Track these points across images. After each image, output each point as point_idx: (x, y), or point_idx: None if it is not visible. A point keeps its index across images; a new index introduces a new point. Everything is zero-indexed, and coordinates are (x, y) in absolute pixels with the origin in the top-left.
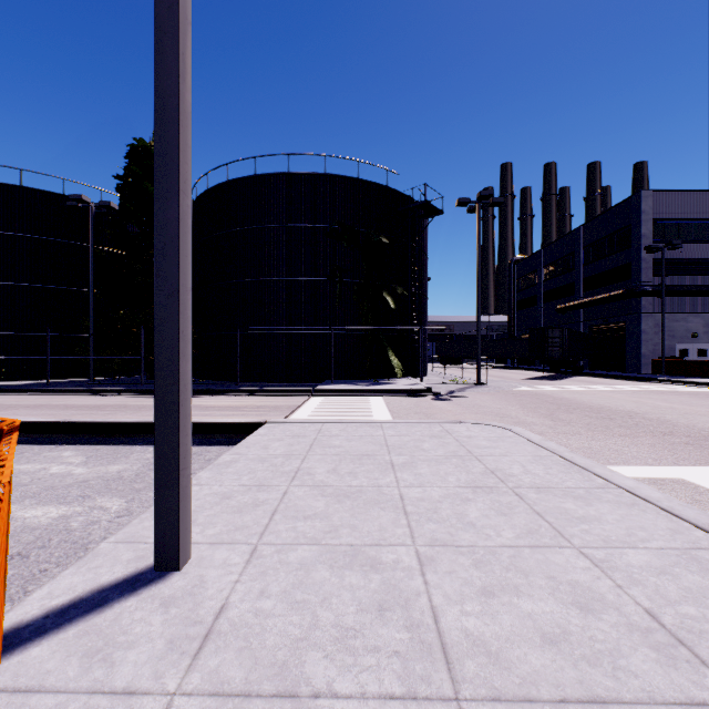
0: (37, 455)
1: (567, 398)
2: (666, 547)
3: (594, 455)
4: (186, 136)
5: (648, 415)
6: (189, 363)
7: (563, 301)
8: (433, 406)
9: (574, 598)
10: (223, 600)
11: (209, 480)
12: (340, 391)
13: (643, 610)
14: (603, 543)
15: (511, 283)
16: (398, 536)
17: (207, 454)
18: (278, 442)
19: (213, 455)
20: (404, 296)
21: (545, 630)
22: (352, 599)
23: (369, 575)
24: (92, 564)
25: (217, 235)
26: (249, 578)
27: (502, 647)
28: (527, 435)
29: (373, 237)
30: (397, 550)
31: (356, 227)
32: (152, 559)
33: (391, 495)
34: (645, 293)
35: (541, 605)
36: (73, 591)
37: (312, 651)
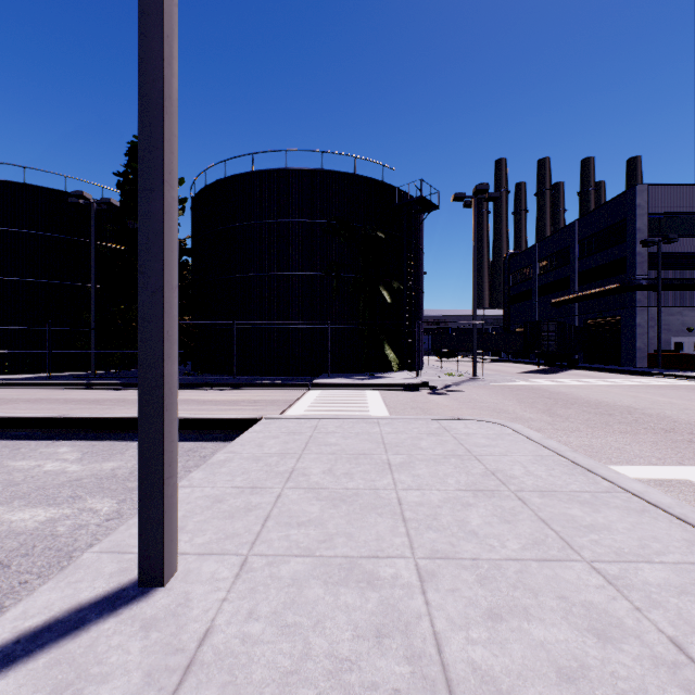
0: (33, 451)
1: (564, 392)
2: (684, 562)
3: (595, 454)
4: (172, 124)
5: (647, 411)
6: (175, 365)
7: (558, 295)
8: (430, 400)
9: (589, 624)
10: (208, 623)
11: (202, 481)
12: (337, 385)
13: (667, 639)
14: (615, 556)
15: (506, 277)
16: (396, 547)
17: (203, 451)
18: (273, 440)
19: (208, 452)
20: (401, 290)
21: (561, 664)
22: (348, 623)
23: (366, 593)
24: (72, 578)
25: (216, 231)
26: (238, 596)
27: (514, 685)
28: (527, 433)
29: (370, 232)
30: (395, 563)
31: (352, 222)
32: (136, 573)
33: (389, 499)
34: (640, 286)
35: (554, 632)
36: (49, 609)
37: (303, 689)
